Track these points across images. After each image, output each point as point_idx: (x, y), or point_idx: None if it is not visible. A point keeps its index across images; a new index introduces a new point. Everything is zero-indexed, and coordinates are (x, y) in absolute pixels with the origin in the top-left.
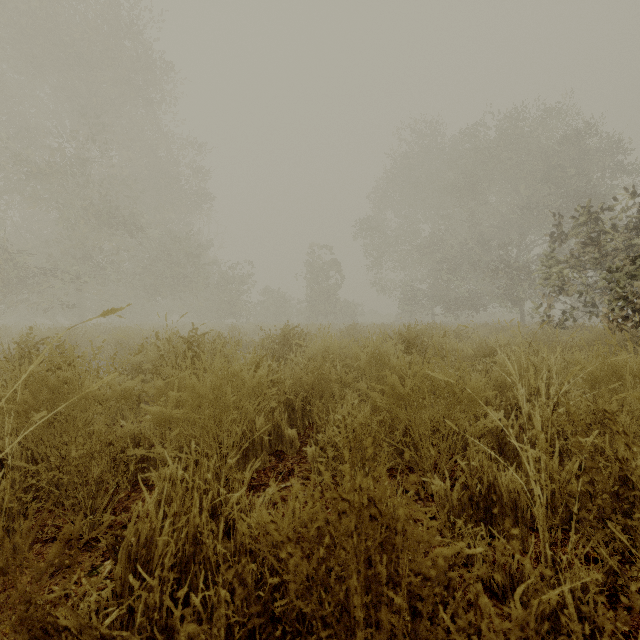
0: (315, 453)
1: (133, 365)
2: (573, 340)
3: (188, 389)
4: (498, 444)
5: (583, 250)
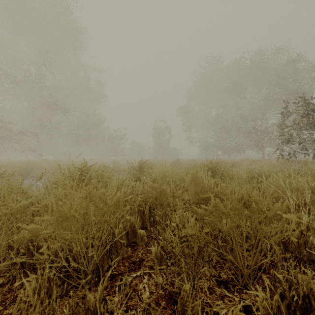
0: (157, 250)
1: (36, 187)
2: (297, 168)
3: (55, 212)
4: (283, 242)
5: (301, 120)
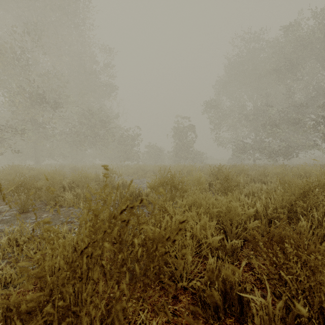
0: None
1: None
2: None
3: None
4: None
5: None
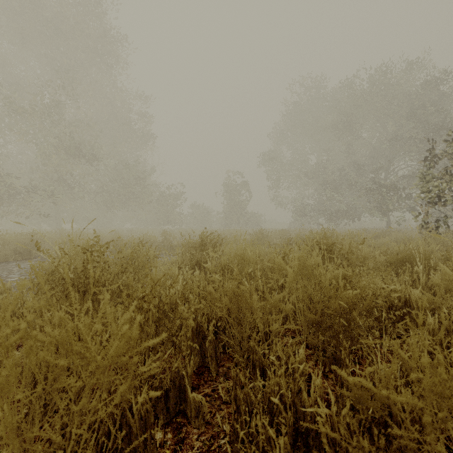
0: None
1: None
2: None
3: None
4: None
5: None
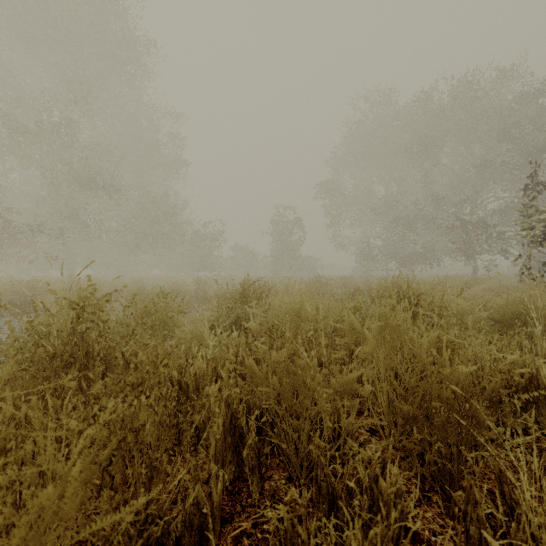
0: None
1: None
2: None
3: None
4: None
5: None
